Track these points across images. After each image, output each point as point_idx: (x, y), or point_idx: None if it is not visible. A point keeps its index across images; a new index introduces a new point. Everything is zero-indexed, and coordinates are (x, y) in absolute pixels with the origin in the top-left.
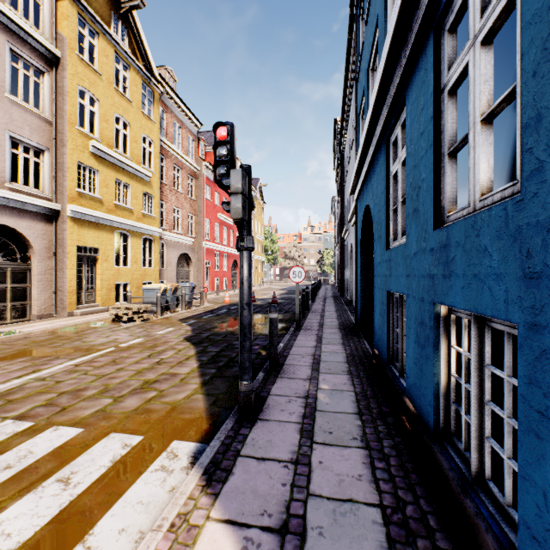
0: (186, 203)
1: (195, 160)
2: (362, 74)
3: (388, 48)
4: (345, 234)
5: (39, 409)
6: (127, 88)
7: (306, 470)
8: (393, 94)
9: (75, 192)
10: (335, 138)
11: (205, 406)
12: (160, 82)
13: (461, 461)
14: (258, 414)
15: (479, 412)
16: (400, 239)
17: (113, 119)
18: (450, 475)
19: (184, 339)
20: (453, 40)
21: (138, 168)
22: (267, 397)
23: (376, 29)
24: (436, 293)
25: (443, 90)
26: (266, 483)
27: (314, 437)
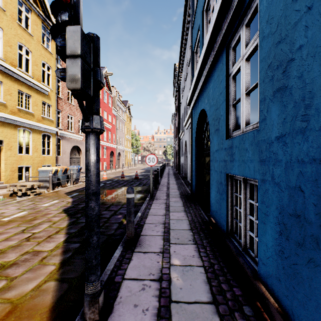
0: (77, 112)
1: None
2: (197, 19)
3: None
4: (181, 135)
5: None
6: (29, 26)
7: None
8: None
9: None
10: (174, 77)
11: (52, 302)
12: None
13: None
14: (107, 318)
15: None
16: (245, 127)
17: (16, 45)
18: None
19: (62, 211)
20: None
21: (38, 84)
22: (121, 283)
23: None
24: None
25: None
26: None
27: None
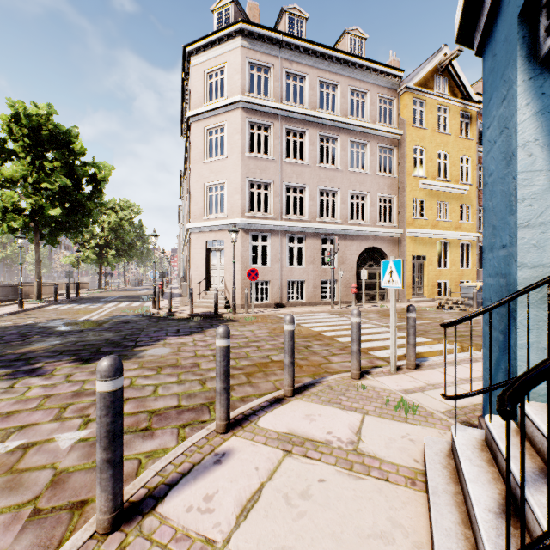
0: None
1: None
2: None
3: None
4: None
5: None
6: (446, 126)
7: None
8: None
9: (410, 219)
10: None
11: None
12: (476, 102)
13: None
14: None
15: None
16: None
17: (435, 156)
18: None
19: None
20: None
21: (456, 187)
22: None
23: None
24: None
25: None
26: None
27: None
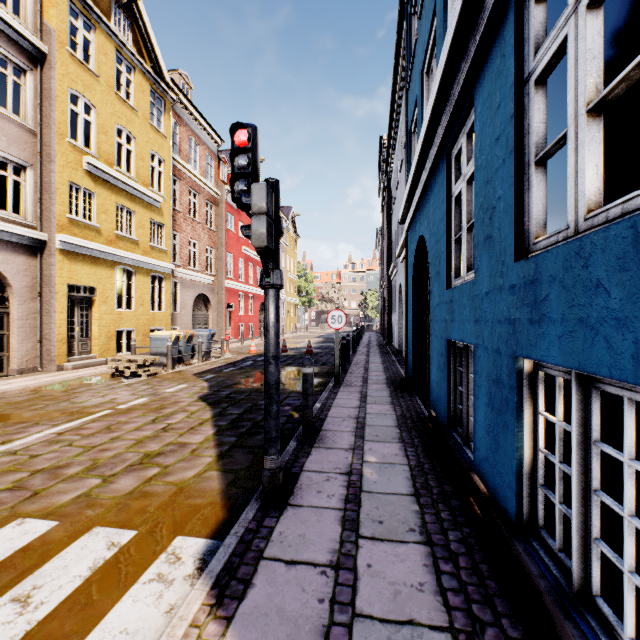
0: (204, 234)
1: (215, 183)
2: (414, 79)
3: (452, 33)
4: (392, 272)
5: (3, 494)
6: (131, 95)
7: (350, 578)
8: (457, 93)
9: (65, 218)
10: (381, 160)
11: (221, 487)
12: (172, 88)
13: (555, 565)
14: (288, 498)
15: (584, 504)
16: (466, 275)
17: (113, 130)
18: (542, 586)
19: (198, 399)
20: (541, 14)
21: (145, 191)
22: (300, 474)
23: (433, 21)
24: (518, 343)
25: (527, 80)
26: (298, 599)
27: (359, 529)
